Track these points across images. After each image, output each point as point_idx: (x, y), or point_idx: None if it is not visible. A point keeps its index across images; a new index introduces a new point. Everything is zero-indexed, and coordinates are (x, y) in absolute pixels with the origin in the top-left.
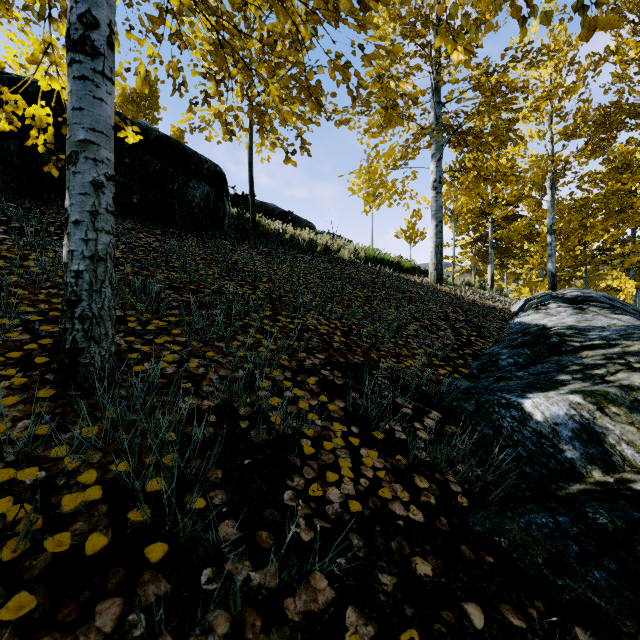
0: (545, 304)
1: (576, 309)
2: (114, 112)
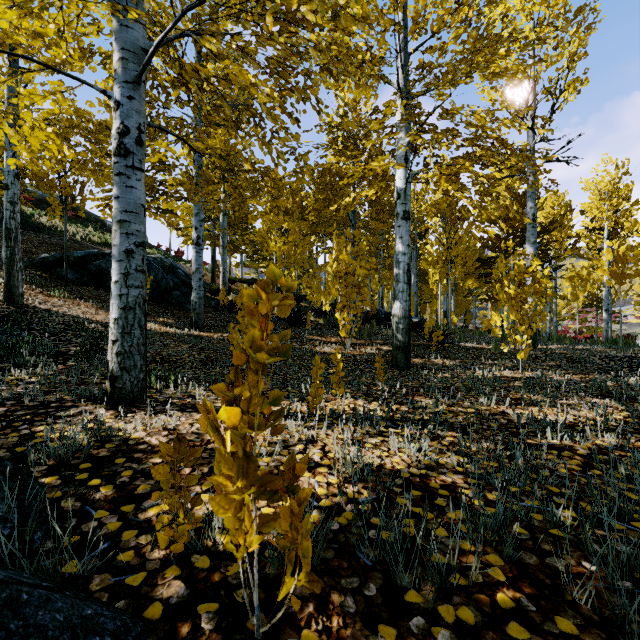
0: None
1: None
2: None
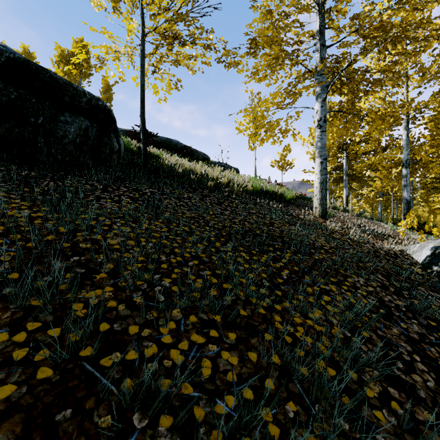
0: None
1: None
2: None
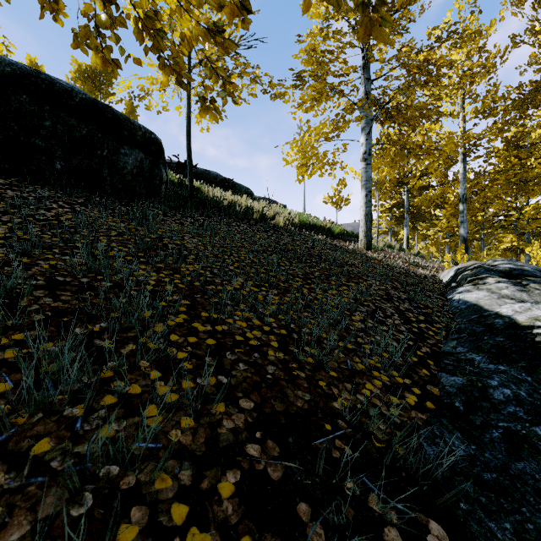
0: (482, 278)
1: (517, 285)
2: (32, 70)
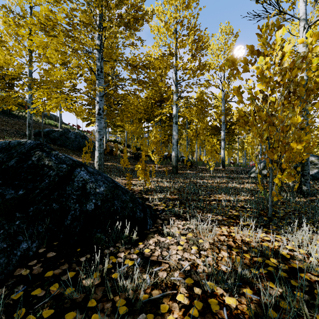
0: None
1: None
2: None
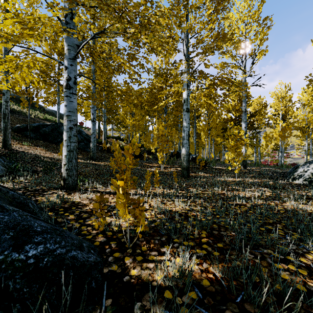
0: None
1: None
2: None
